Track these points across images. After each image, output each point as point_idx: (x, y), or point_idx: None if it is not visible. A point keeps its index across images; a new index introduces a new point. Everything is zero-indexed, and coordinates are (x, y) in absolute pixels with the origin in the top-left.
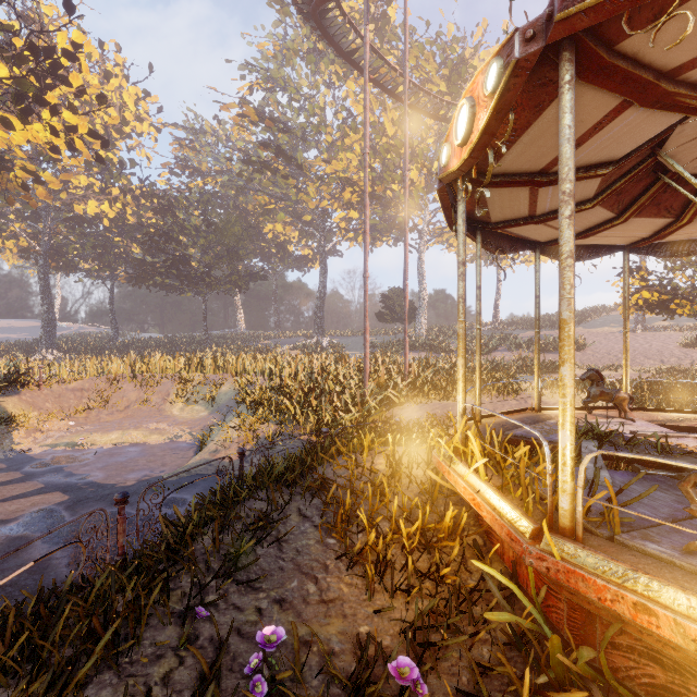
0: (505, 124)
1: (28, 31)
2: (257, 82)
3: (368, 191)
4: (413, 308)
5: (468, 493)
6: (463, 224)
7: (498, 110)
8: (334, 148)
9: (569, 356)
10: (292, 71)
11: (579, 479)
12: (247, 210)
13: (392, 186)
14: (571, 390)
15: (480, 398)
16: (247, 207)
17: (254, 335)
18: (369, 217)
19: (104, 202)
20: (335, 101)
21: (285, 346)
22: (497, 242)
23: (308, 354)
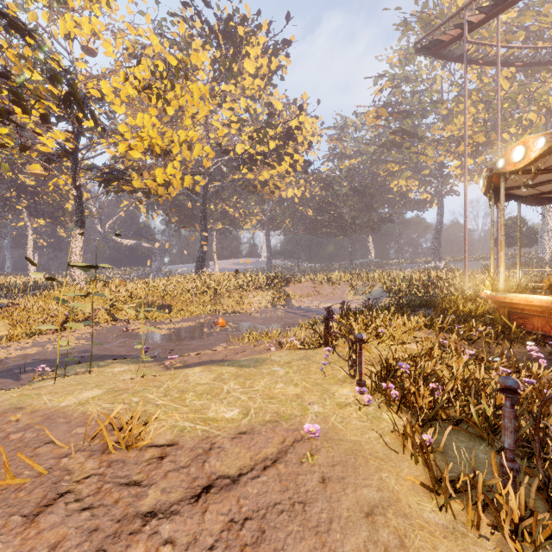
0: (499, 179)
1: (262, 107)
2: (386, 84)
3: (482, 141)
4: (534, 233)
5: (483, 294)
6: (493, 207)
7: (488, 183)
8: (449, 117)
9: (502, 249)
10: (413, 66)
11: (503, 279)
12: (377, 174)
13: (509, 129)
14: (502, 258)
15: (519, 278)
16: (377, 172)
17: (382, 263)
18: (484, 161)
19: (294, 188)
20: (451, 74)
21: (408, 269)
22: (537, 201)
23: (427, 269)
